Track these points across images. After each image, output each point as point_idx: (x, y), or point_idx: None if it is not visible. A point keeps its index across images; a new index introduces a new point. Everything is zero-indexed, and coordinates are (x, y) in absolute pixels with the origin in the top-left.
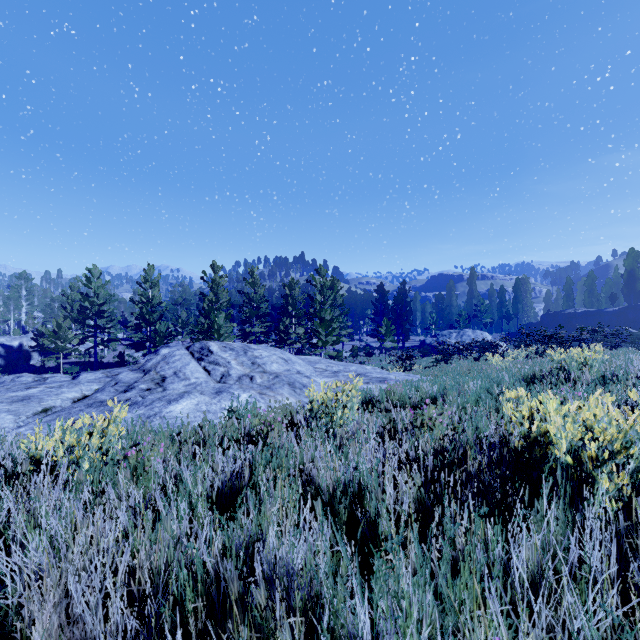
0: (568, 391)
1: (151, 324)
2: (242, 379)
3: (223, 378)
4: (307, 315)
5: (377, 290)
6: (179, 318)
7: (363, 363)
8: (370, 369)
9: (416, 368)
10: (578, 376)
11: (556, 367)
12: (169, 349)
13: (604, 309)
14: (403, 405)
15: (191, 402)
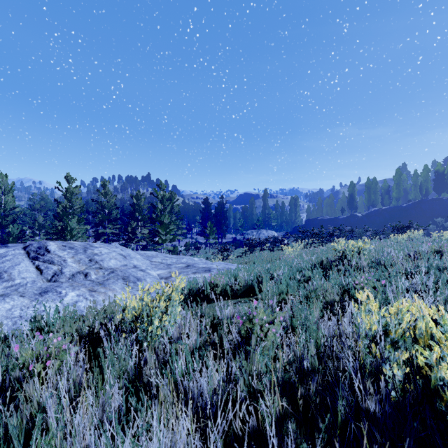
0: (355, 276)
1: (4, 226)
2: (76, 276)
3: (54, 276)
4: (150, 219)
5: (204, 202)
6: (36, 221)
7: (193, 255)
8: (198, 260)
9: (231, 257)
10: (357, 262)
11: (338, 255)
12: (6, 249)
13: (338, 217)
14: (225, 294)
15: (3, 307)
